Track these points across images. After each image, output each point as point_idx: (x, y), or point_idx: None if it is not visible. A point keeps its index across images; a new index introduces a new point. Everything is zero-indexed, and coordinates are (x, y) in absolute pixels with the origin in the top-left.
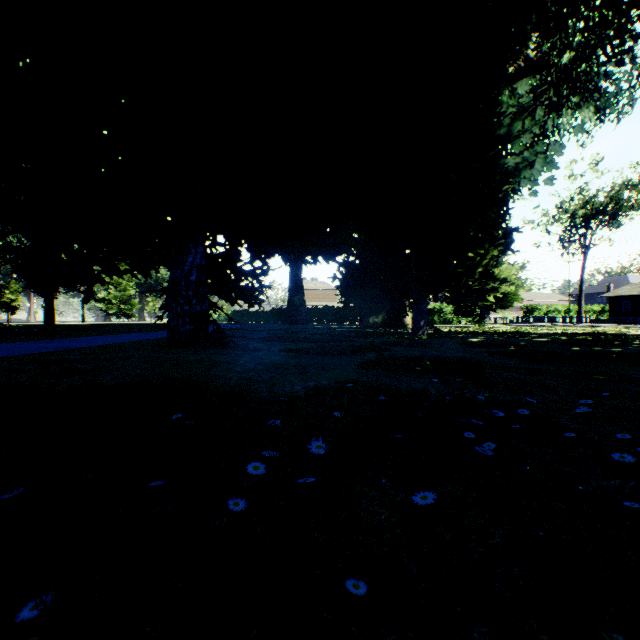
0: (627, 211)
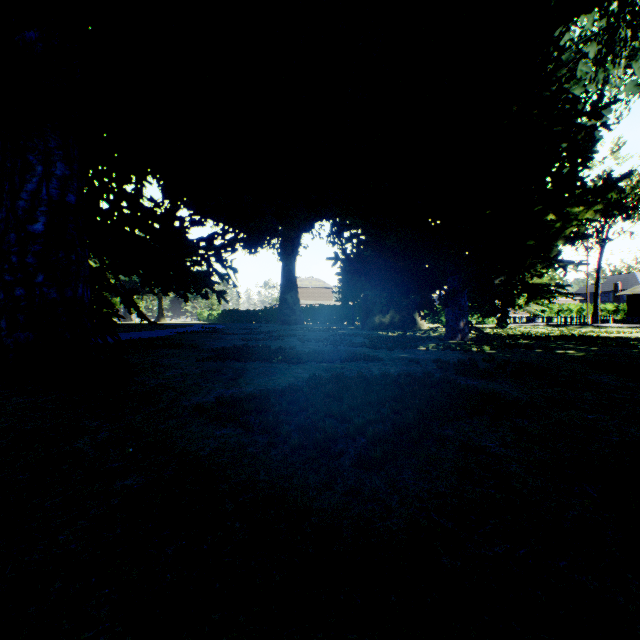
0: None
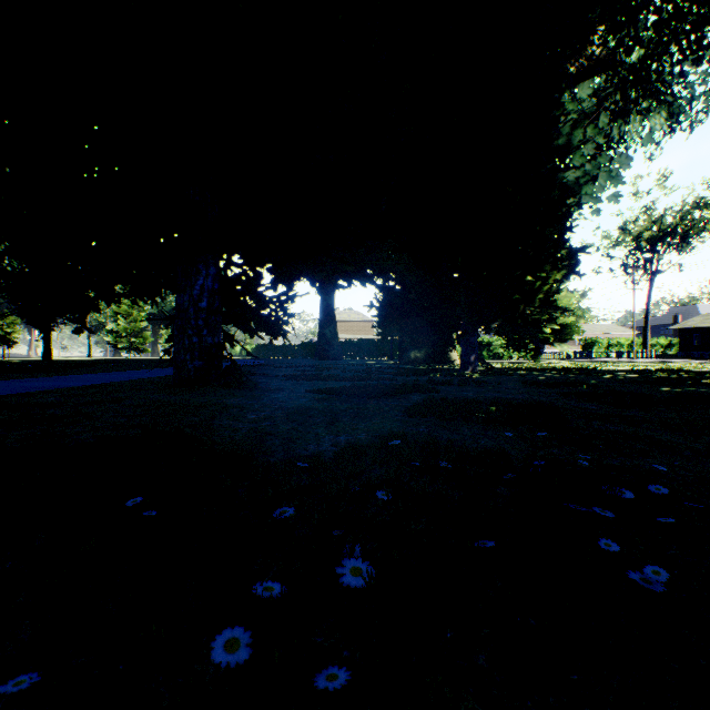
0: (698, 233)
